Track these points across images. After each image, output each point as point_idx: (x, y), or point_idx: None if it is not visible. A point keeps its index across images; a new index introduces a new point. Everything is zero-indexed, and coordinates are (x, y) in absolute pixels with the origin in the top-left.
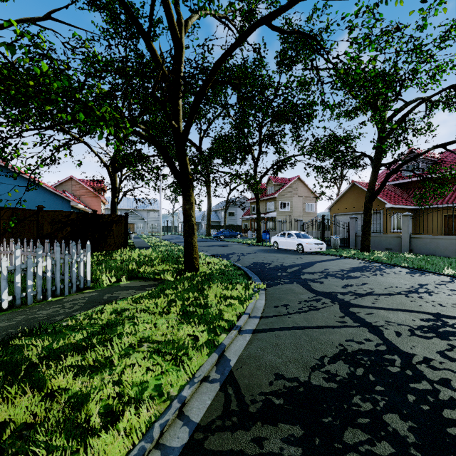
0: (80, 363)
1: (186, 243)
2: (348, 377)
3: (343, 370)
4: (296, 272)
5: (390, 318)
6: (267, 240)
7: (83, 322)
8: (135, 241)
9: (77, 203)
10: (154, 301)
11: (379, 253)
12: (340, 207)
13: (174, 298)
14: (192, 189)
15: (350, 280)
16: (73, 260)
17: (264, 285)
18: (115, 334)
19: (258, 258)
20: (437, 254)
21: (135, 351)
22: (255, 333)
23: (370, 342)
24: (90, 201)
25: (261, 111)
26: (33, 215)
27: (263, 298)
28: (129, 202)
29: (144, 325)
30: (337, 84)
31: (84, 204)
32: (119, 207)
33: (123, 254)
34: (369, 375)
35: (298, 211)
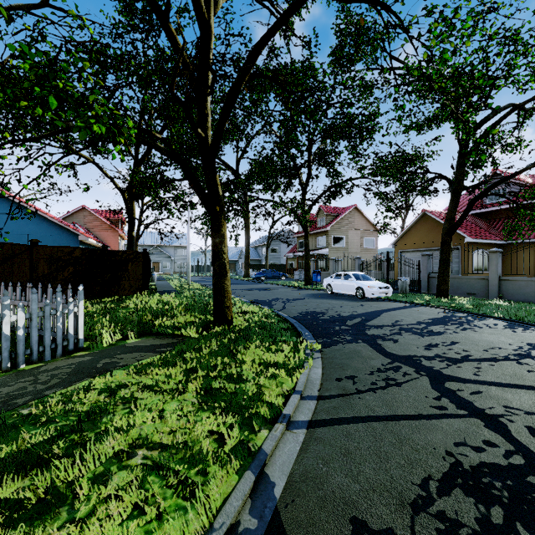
0: (22, 496)
1: (215, 287)
2: (480, 529)
3: (468, 511)
4: (359, 325)
5: (510, 400)
6: (318, 282)
7: (54, 409)
8: (158, 283)
9: (87, 237)
10: (168, 370)
11: (460, 299)
12: (407, 242)
13: (196, 365)
14: (223, 217)
15: (433, 337)
16: (58, 312)
17: (319, 345)
18: (98, 431)
19: (308, 305)
20: (534, 301)
21: (122, 467)
22: (311, 427)
23: (494, 448)
24: (106, 235)
25: (312, 118)
26: (25, 251)
27: (320, 366)
28: (153, 237)
29: (145, 414)
30: (408, 86)
31: (98, 239)
32: (141, 243)
33: (138, 300)
34: (516, 526)
35: (354, 248)
